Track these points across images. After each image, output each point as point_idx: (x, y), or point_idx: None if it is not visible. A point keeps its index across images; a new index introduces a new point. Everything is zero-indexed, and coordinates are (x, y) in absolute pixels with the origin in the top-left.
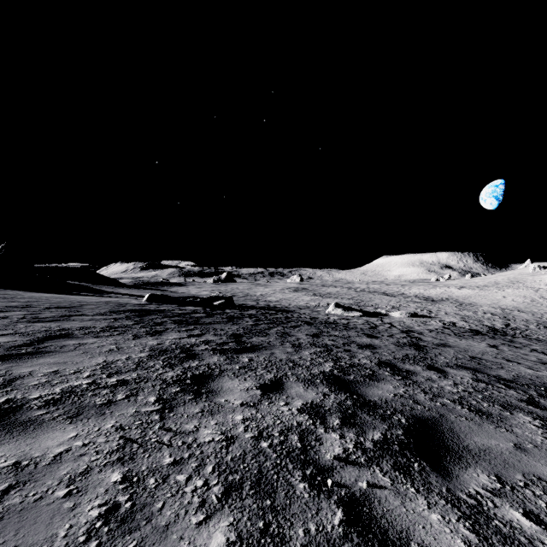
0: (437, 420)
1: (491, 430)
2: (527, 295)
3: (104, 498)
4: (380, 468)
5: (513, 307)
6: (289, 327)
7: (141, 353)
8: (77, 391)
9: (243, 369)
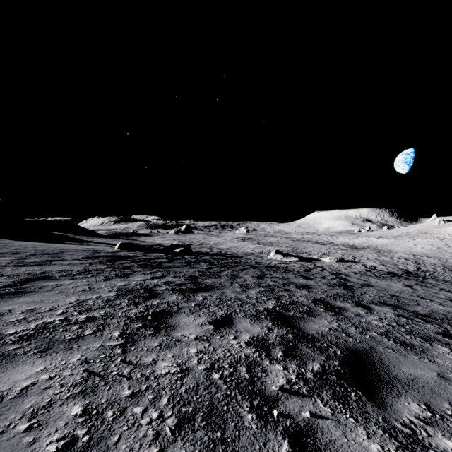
0: (367, 351)
1: (415, 360)
2: (434, 243)
3: (63, 432)
4: (321, 398)
5: (422, 253)
6: (237, 270)
7: (110, 293)
8: (50, 326)
9: (198, 306)
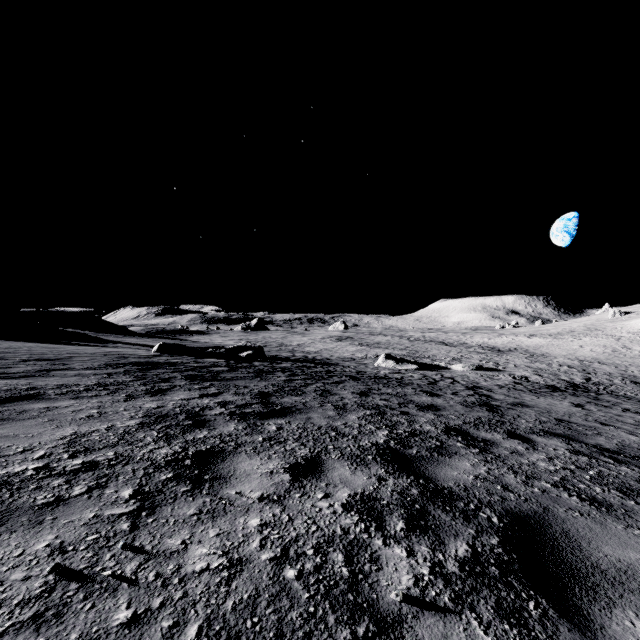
0: (541, 517)
1: (620, 532)
2: (608, 344)
3: None
4: (478, 616)
5: (592, 358)
6: (331, 384)
7: (130, 420)
8: (14, 481)
9: (267, 442)
